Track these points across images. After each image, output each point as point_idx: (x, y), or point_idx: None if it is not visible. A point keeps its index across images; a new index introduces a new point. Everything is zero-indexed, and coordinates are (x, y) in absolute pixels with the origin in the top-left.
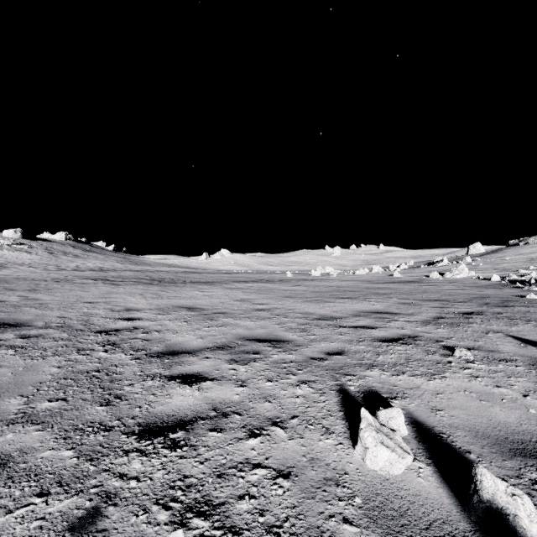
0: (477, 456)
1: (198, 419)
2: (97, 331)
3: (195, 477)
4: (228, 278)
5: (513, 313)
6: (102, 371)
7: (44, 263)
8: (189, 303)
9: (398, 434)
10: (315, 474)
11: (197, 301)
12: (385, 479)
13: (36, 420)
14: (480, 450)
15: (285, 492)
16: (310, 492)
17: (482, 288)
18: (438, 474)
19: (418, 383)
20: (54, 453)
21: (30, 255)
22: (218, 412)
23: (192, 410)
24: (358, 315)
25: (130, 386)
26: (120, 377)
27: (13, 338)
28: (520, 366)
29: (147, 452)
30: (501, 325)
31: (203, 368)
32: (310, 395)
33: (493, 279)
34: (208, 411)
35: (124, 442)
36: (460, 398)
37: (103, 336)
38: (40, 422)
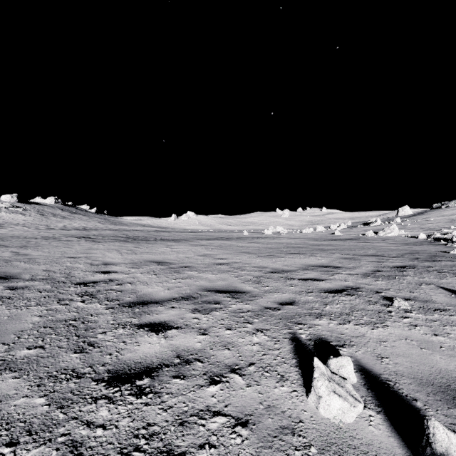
0: (423, 404)
1: (163, 366)
2: (77, 282)
3: (158, 424)
4: (193, 236)
5: (441, 267)
6: (79, 320)
7: (36, 223)
8: (159, 258)
9: (349, 382)
10: (272, 422)
11: (166, 256)
12: (338, 428)
13: (14, 368)
14: (426, 398)
15: (244, 441)
16: (268, 442)
17: (411, 244)
18: (388, 422)
19: (363, 332)
20: (27, 401)
21: (24, 216)
22: (182, 359)
23: (158, 357)
24: (306, 269)
25: (103, 334)
26: (94, 325)
27: (2, 289)
28: (453, 315)
29: (114, 399)
30: (432, 277)
31: (169, 317)
32: (266, 343)
33: (420, 237)
34: (172, 358)
35: (94, 389)
36: (402, 346)
37: (82, 287)
38: (17, 369)
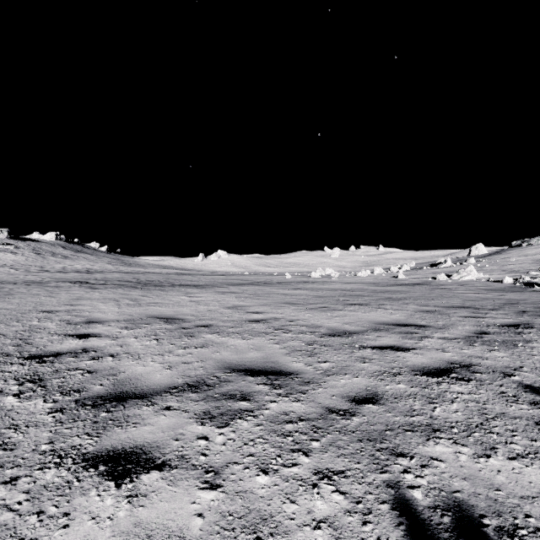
0: None
1: None
2: (30, 355)
3: None
4: (222, 281)
5: None
6: None
7: (28, 264)
8: (169, 311)
9: None
10: None
11: (180, 309)
12: None
13: None
14: None
15: None
16: None
17: (499, 291)
18: None
19: (536, 482)
20: None
21: (15, 256)
22: None
23: None
24: (378, 329)
25: (9, 485)
26: (6, 457)
27: None
28: None
29: None
30: None
31: (154, 435)
32: (343, 520)
33: (506, 282)
34: None
35: None
36: None
37: (32, 364)
38: None
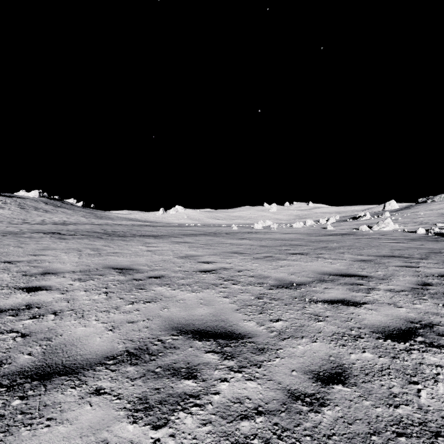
0: None
1: None
2: None
3: None
4: (178, 232)
5: None
6: None
7: (12, 217)
8: (126, 261)
9: None
10: None
11: (136, 259)
12: None
13: None
14: None
15: None
16: None
17: (417, 241)
18: None
19: None
20: None
21: (2, 210)
22: None
23: None
24: (323, 280)
25: None
26: None
27: None
28: None
29: None
30: None
31: (68, 443)
32: None
33: (419, 232)
34: None
35: None
36: None
37: None
38: None
